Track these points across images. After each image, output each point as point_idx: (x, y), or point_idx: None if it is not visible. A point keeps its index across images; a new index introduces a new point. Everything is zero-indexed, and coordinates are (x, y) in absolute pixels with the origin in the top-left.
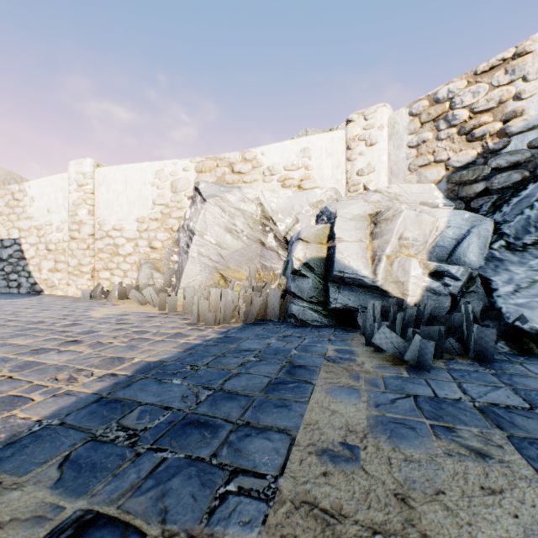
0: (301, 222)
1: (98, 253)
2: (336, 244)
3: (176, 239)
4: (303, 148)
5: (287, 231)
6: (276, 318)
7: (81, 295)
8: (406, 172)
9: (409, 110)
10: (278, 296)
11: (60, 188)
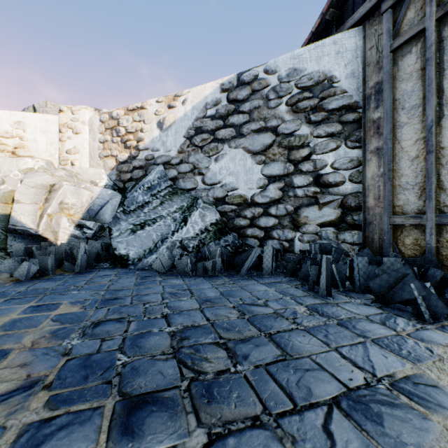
0: (7, 184)
1: None
2: (13, 204)
3: None
4: (17, 121)
5: None
6: None
7: None
8: (98, 158)
9: (100, 117)
10: None
11: None
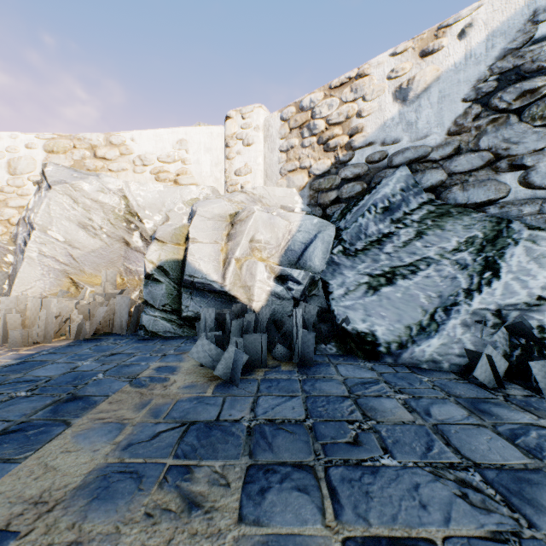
0: (172, 220)
1: None
2: (189, 245)
3: (13, 235)
4: (179, 139)
5: (155, 230)
6: (125, 331)
7: None
8: (278, 176)
9: (281, 114)
10: (127, 305)
11: None
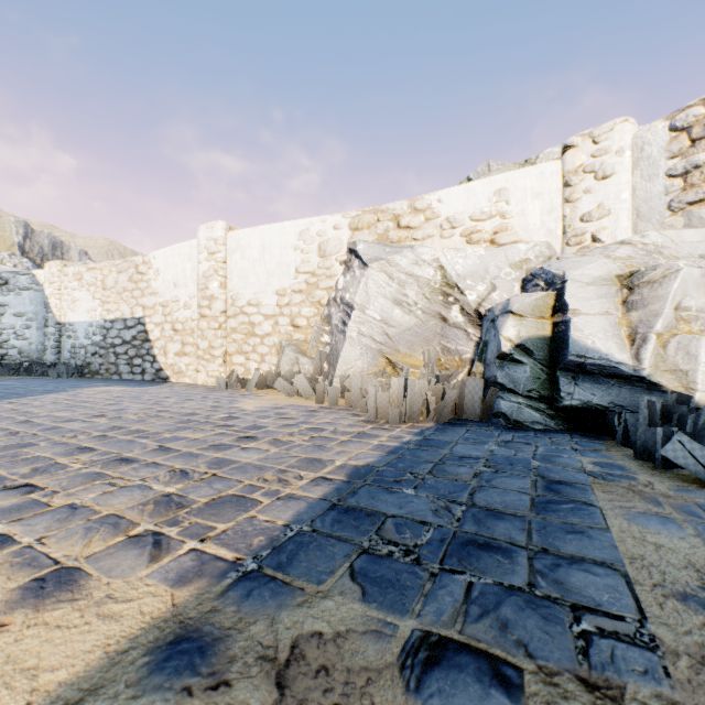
0: (499, 289)
1: (231, 333)
2: (571, 318)
3: (325, 316)
4: (497, 189)
5: (479, 302)
6: (477, 417)
7: (216, 383)
8: (664, 213)
9: (670, 123)
10: (480, 388)
11: (187, 258)
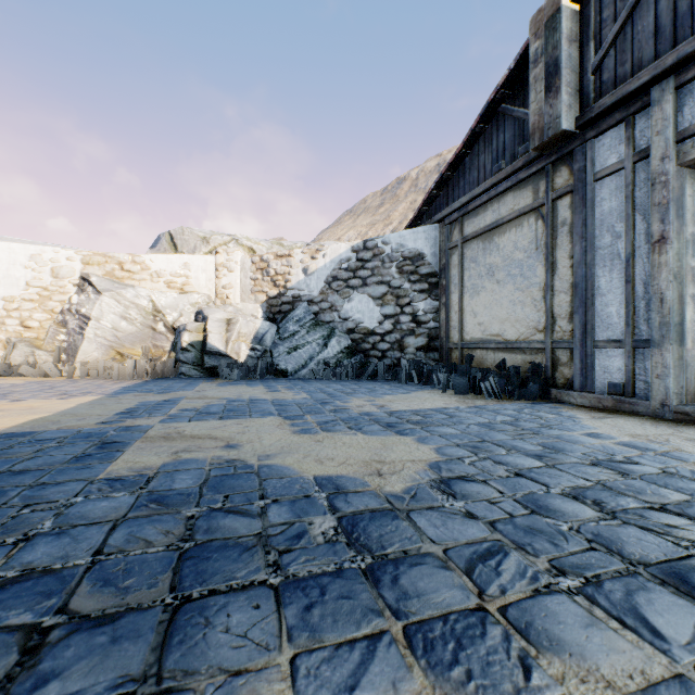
0: (185, 316)
1: None
2: (208, 334)
3: (60, 321)
4: (185, 263)
5: (174, 322)
6: (172, 376)
7: None
8: (250, 293)
9: (251, 259)
10: (173, 363)
11: None
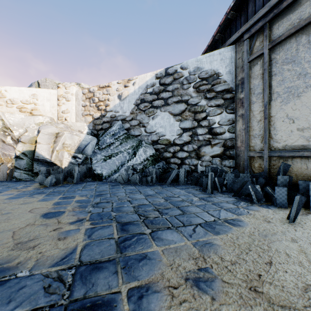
0: (29, 132)
1: None
2: (37, 145)
3: None
4: (33, 93)
5: (20, 136)
6: (5, 179)
7: None
8: (81, 116)
9: (82, 91)
10: (6, 168)
11: None
